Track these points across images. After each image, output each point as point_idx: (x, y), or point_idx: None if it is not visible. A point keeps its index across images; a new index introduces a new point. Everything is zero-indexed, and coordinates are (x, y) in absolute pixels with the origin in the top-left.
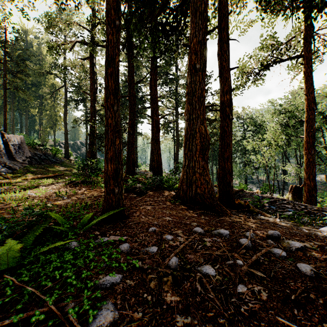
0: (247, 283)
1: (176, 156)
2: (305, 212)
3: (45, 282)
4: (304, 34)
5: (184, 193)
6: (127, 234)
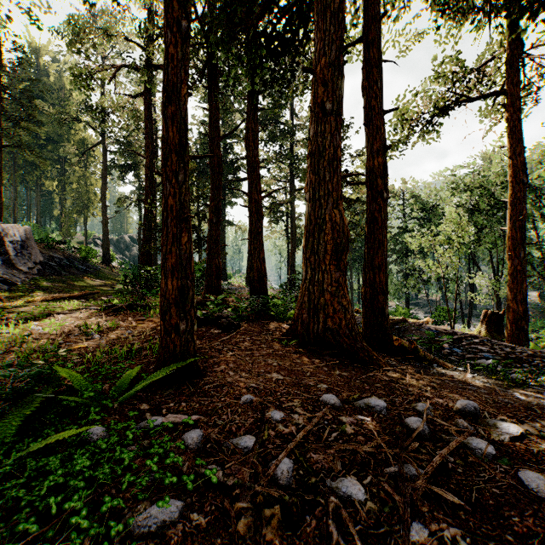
0: (427, 519)
1: (290, 260)
2: (513, 359)
3: (25, 524)
4: (507, 56)
5: (305, 327)
6: (200, 408)
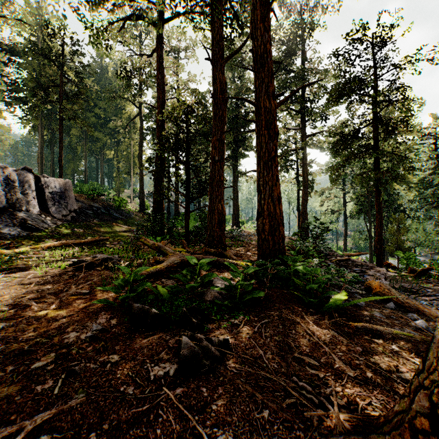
0: None
1: (302, 207)
2: None
3: None
4: None
5: None
6: None
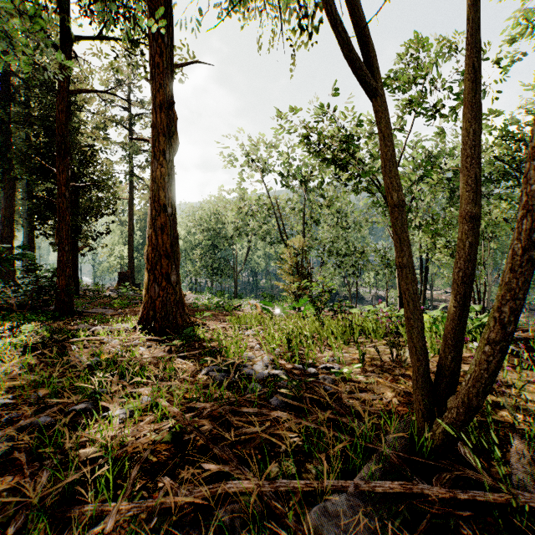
0: None
1: None
2: None
3: None
4: (129, 186)
5: None
6: None
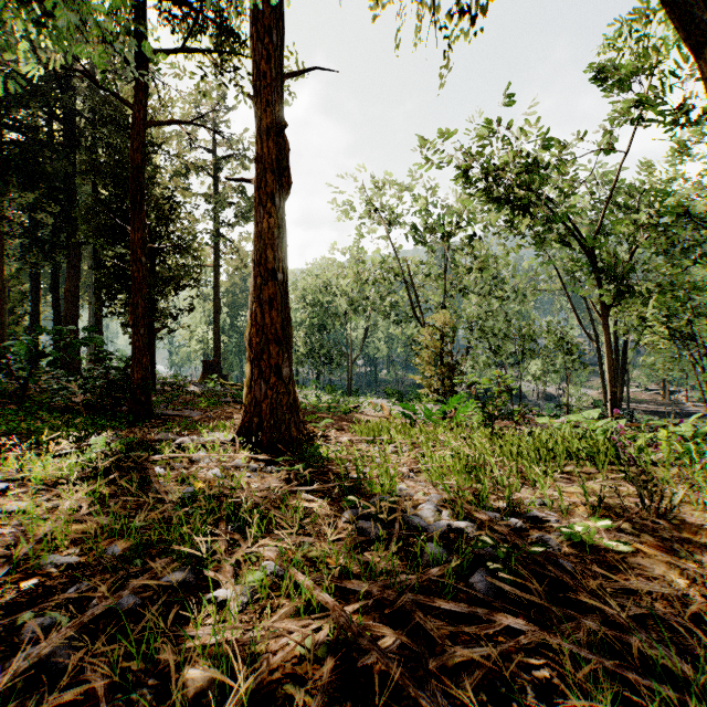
0: None
1: None
2: None
3: None
4: (215, 250)
5: None
6: None
